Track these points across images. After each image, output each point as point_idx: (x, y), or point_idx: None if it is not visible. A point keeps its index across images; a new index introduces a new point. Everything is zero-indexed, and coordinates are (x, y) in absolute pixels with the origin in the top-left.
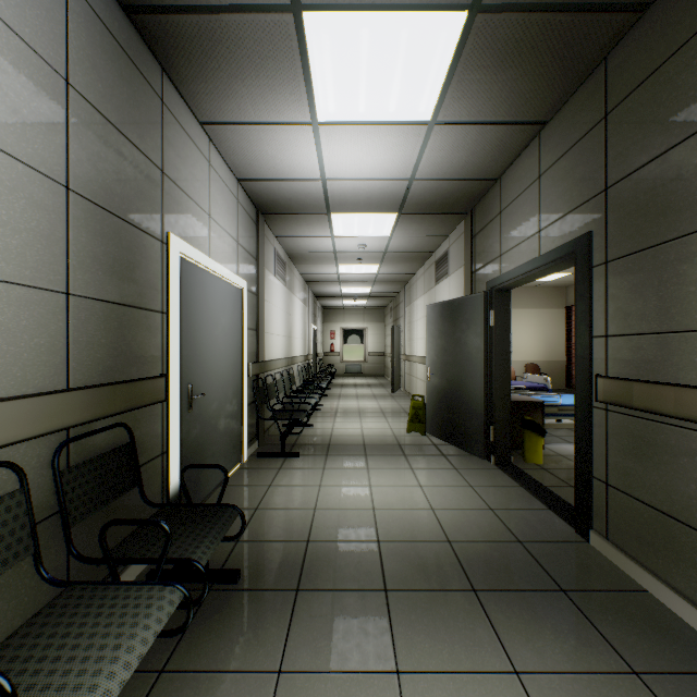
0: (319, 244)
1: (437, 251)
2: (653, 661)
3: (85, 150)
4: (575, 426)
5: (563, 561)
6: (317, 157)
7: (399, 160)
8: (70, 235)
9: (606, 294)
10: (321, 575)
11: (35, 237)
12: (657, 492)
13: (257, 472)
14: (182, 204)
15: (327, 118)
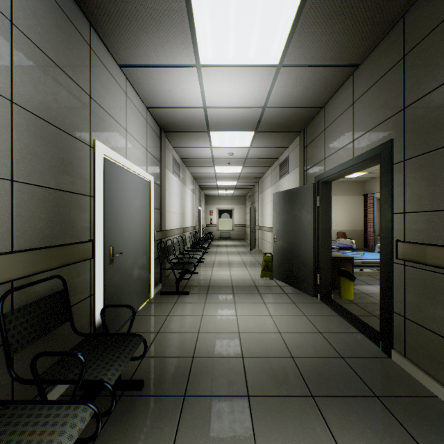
0: (202, 153)
1: (280, 157)
2: None
3: (27, 75)
4: (380, 276)
5: (374, 372)
6: (200, 91)
7: (256, 93)
8: (14, 137)
9: (404, 183)
10: (202, 384)
11: None
12: None
13: (160, 305)
14: (105, 120)
15: (207, 62)
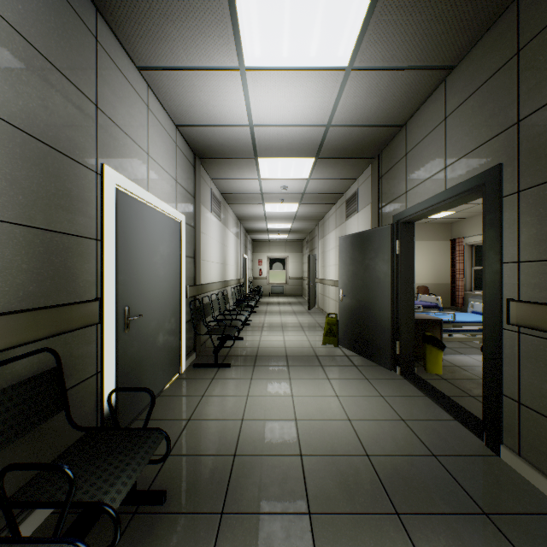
0: (248, 186)
1: (347, 192)
2: None
3: (0, 69)
4: (484, 346)
5: (479, 478)
6: (245, 103)
7: (317, 106)
8: None
9: (518, 222)
10: (246, 495)
11: None
12: None
13: (193, 382)
14: (119, 140)
15: (253, 63)
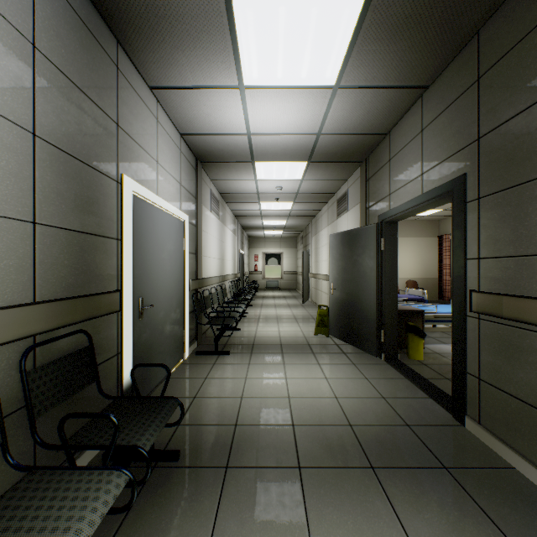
0: (245, 186)
1: (338, 192)
2: (525, 531)
3: (50, 104)
4: (452, 331)
5: (444, 442)
6: (243, 115)
7: (309, 118)
8: (36, 174)
9: (478, 224)
10: (246, 454)
11: (4, 175)
12: (523, 387)
13: (196, 366)
14: (134, 151)
15: (251, 83)
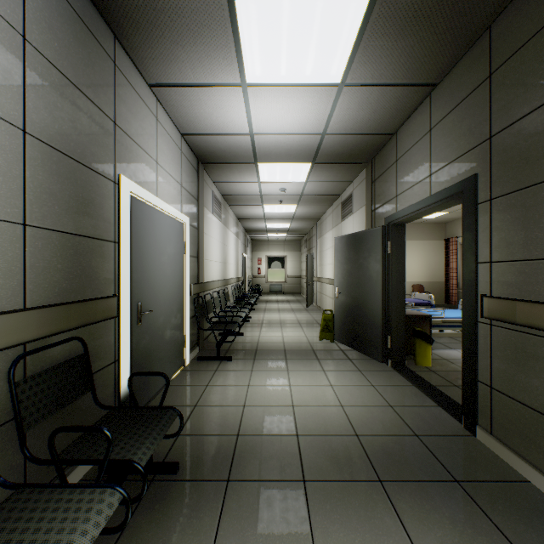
0: (248, 188)
1: (343, 193)
2: None
3: (42, 99)
4: (462, 337)
5: (455, 453)
6: (246, 114)
7: (313, 117)
8: (27, 173)
9: (490, 226)
10: (249, 466)
11: None
12: (538, 397)
13: (197, 373)
14: (132, 151)
15: (254, 80)
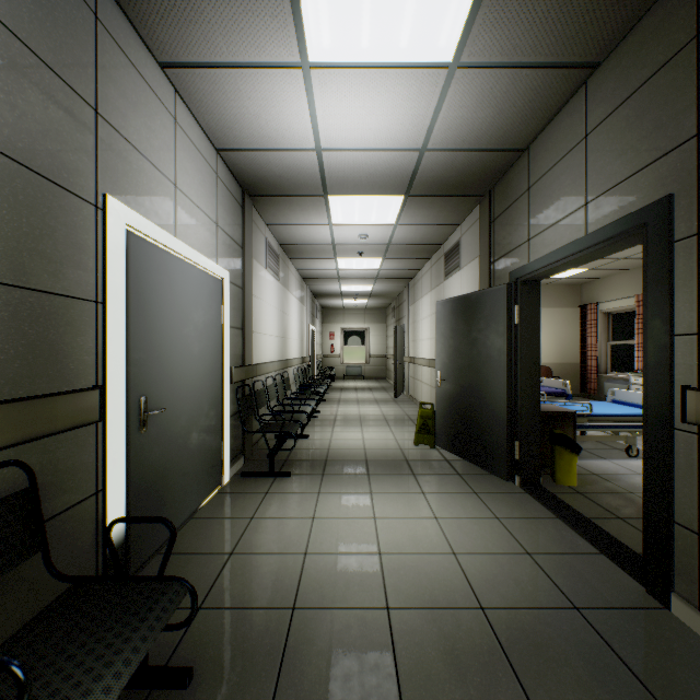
0: (316, 234)
1: (446, 242)
2: None
3: None
4: (645, 452)
5: (644, 644)
6: (310, 117)
7: (409, 122)
8: None
9: (698, 276)
10: (309, 673)
11: None
12: None
13: (239, 498)
14: (131, 162)
15: (320, 56)
